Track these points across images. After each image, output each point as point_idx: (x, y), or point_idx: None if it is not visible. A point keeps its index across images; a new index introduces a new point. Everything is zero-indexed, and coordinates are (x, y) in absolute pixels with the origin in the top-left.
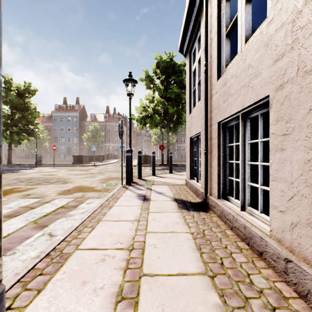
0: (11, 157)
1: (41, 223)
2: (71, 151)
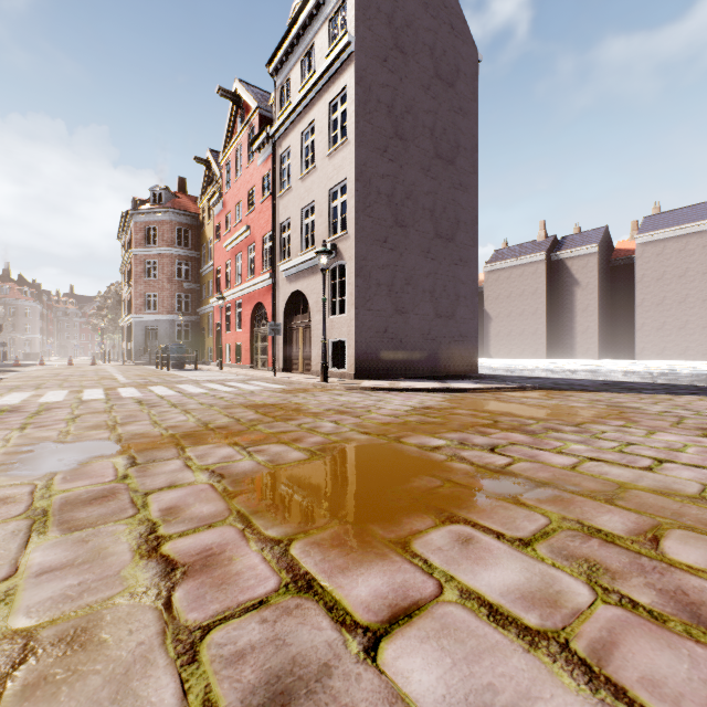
0: None
1: None
2: None
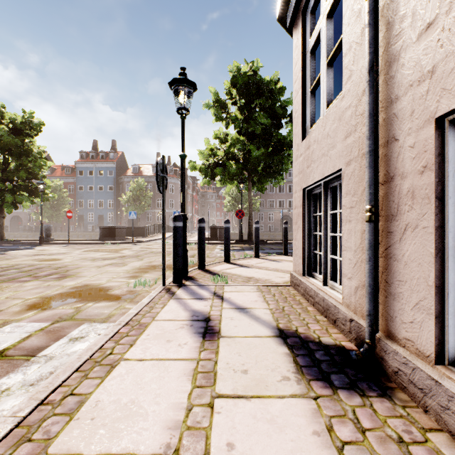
0: (3, 229)
1: None
2: (104, 221)
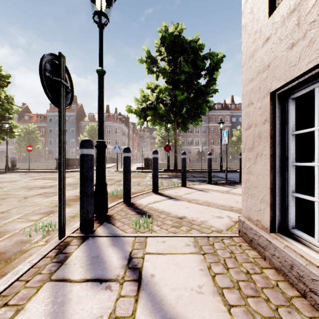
0: None
1: None
2: (67, 154)
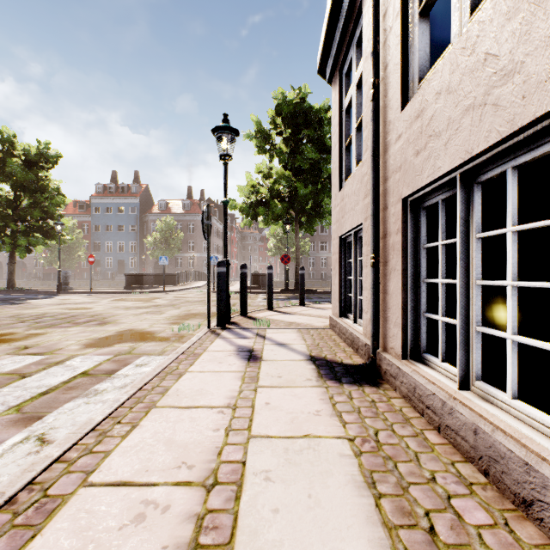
0: (14, 276)
1: (30, 410)
2: (125, 267)
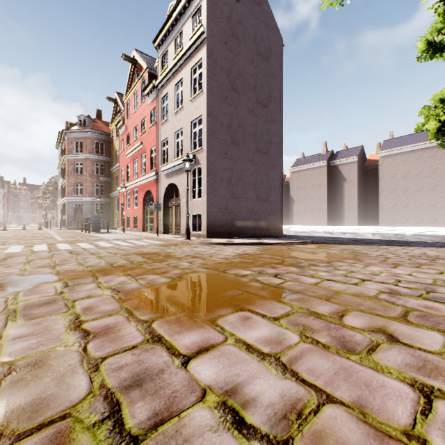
0: None
1: None
2: None
